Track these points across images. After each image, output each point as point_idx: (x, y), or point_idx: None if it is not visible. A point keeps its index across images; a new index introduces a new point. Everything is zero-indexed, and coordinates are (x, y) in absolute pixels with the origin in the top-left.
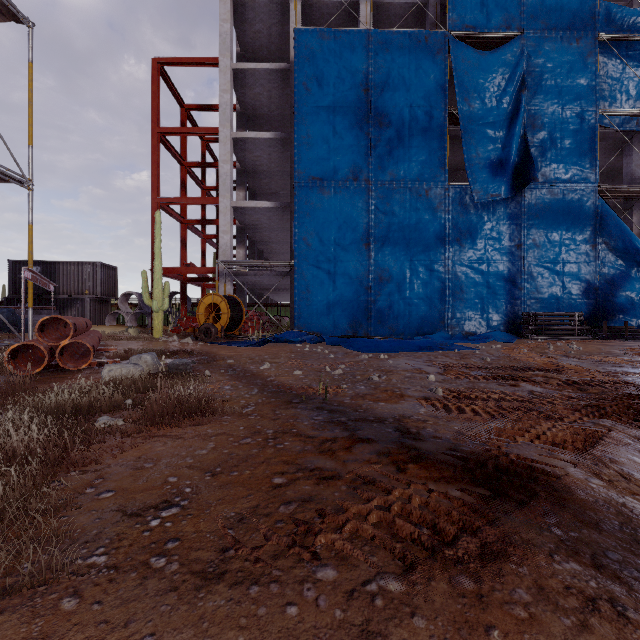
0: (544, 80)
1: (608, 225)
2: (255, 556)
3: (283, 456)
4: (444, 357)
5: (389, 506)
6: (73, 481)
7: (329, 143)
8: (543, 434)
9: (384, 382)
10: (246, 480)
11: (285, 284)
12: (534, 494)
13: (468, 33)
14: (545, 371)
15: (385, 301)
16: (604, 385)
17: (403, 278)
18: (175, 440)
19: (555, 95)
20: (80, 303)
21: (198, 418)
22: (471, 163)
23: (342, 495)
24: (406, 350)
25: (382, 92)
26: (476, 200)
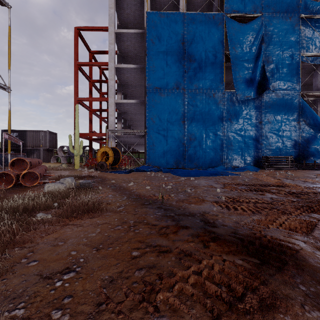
0: (273, 38)
1: (305, 112)
2: (118, 309)
3: (138, 237)
4: (223, 179)
5: (201, 271)
6: (15, 254)
7: (164, 70)
8: (283, 223)
9: (193, 193)
10: (116, 253)
11: (142, 142)
12: (285, 262)
13: (234, 14)
14: (276, 186)
15: (192, 150)
16: (309, 194)
17: (202, 138)
18: (78, 227)
19: (279, 46)
20: (38, 151)
21: (92, 214)
22: (236, 80)
23: (172, 263)
24: (204, 175)
25: (191, 44)
26: (239, 99)
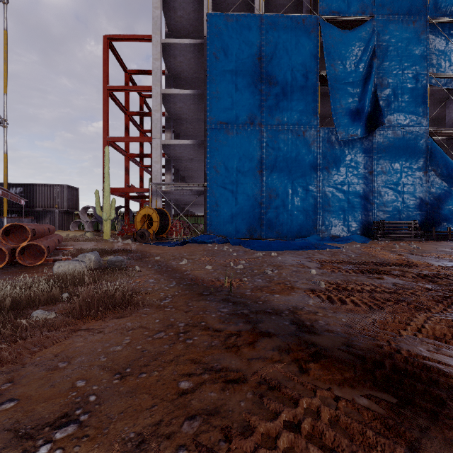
0: (389, 51)
1: (436, 157)
2: None
3: (191, 353)
4: (319, 254)
5: (299, 423)
6: None
7: (232, 97)
8: (422, 327)
9: (276, 275)
10: (153, 384)
11: (200, 200)
12: (441, 401)
13: (334, 17)
14: (399, 266)
15: (273, 212)
16: (449, 278)
17: (286, 196)
18: (95, 334)
19: (397, 62)
20: (51, 214)
21: (121, 311)
22: (336, 112)
23: (248, 405)
24: (290, 249)
25: (271, 60)
26: (340, 139)
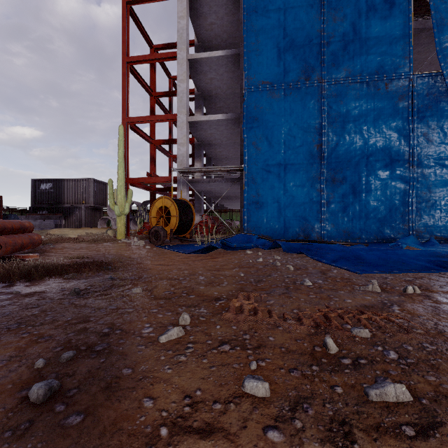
0: None
1: None
2: None
3: None
4: None
5: None
6: None
7: (279, 46)
8: None
9: None
10: None
11: (236, 192)
12: None
13: None
14: None
15: (339, 203)
16: None
17: (359, 179)
18: None
19: None
20: (78, 210)
21: None
22: (444, 46)
23: None
24: (413, 267)
25: None
26: None
